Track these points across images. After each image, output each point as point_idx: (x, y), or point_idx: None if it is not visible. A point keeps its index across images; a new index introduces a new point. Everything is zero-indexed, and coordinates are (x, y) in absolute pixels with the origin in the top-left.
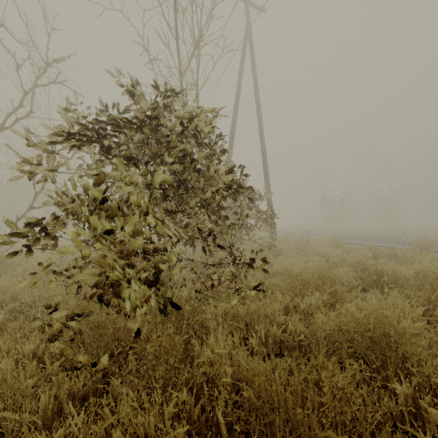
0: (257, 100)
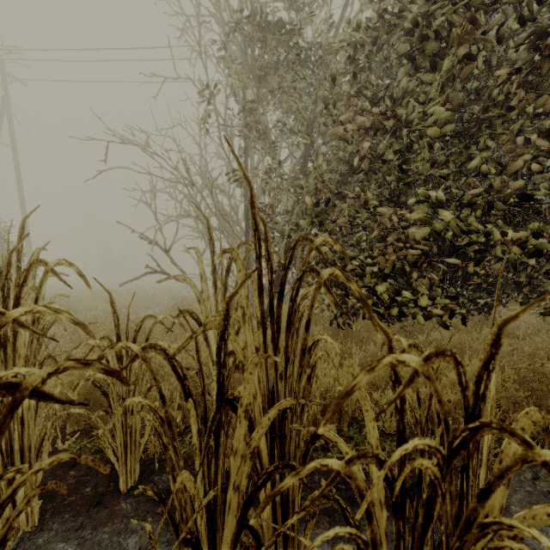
0: (17, 166)
